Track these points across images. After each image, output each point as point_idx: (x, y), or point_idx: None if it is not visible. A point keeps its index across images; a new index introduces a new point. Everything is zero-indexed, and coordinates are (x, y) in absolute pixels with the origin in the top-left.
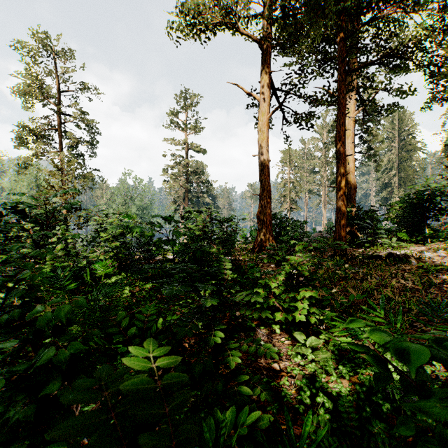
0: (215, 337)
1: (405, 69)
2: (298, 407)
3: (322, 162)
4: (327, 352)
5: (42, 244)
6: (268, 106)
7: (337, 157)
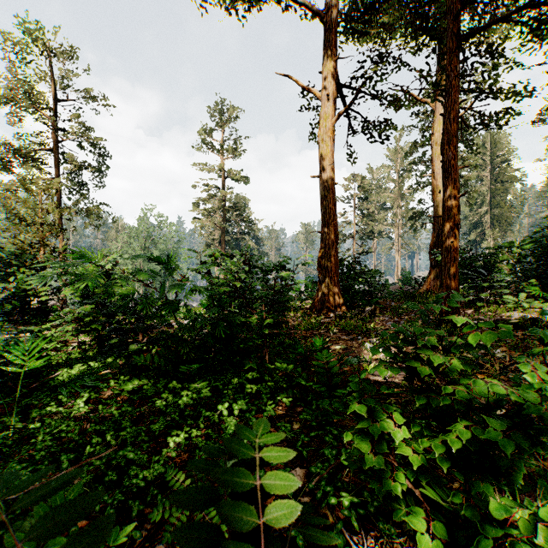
0: None
1: None
2: None
3: (395, 196)
4: None
5: None
6: (333, 105)
7: (445, 171)
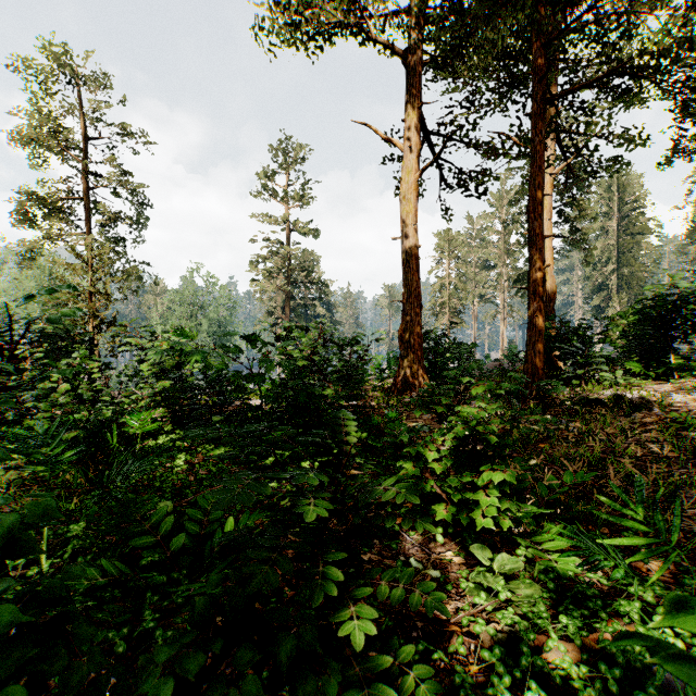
0: (324, 582)
1: (640, 97)
2: None
3: (499, 252)
4: (534, 584)
5: None
6: (417, 159)
7: (530, 240)
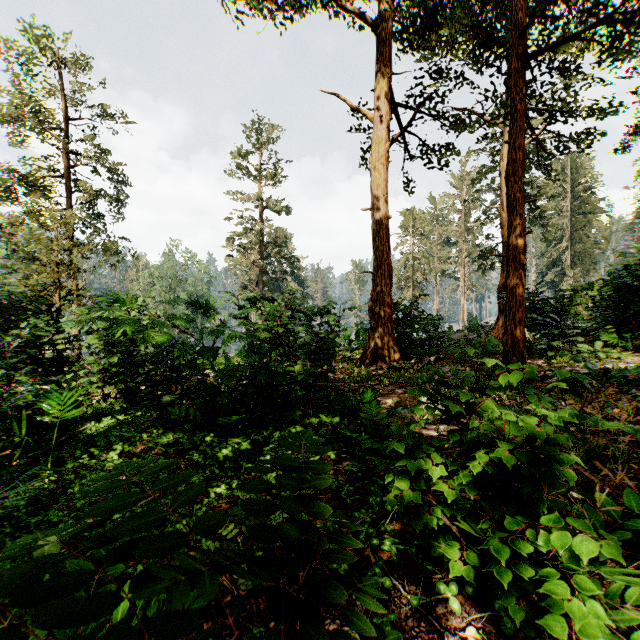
0: None
1: (627, 52)
2: None
3: (460, 230)
4: None
5: None
6: (387, 128)
7: (509, 205)
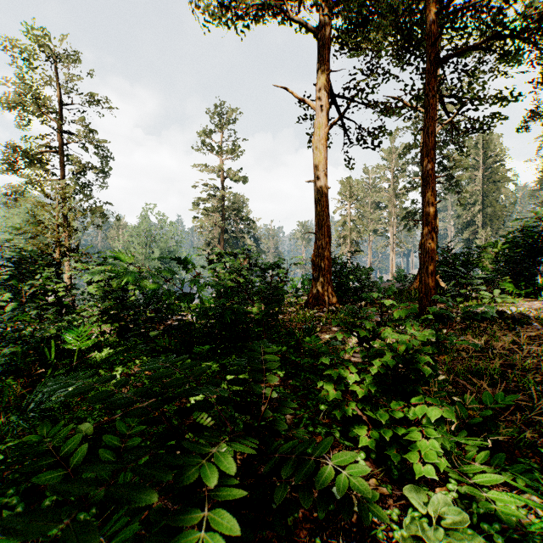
0: None
1: (517, 58)
2: None
3: (390, 195)
4: (477, 535)
5: None
6: (326, 115)
7: (423, 180)
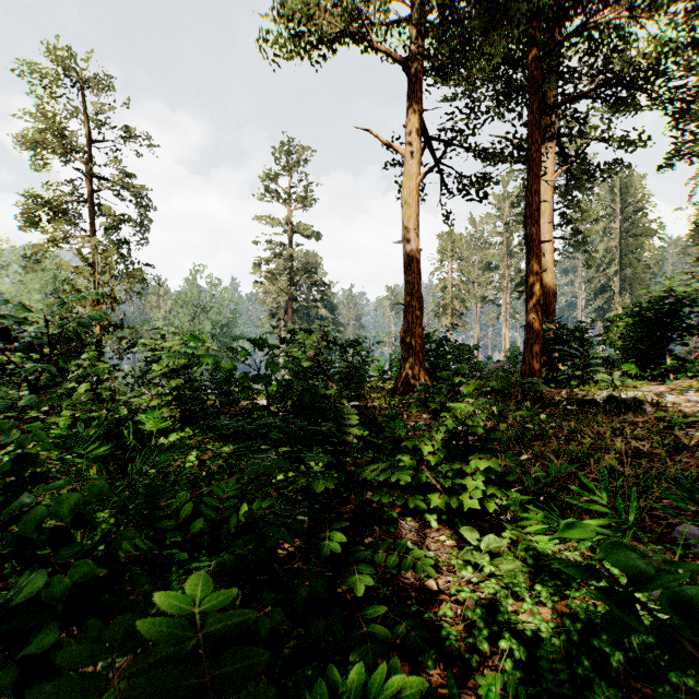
0: (331, 543)
1: (635, 106)
2: (469, 658)
3: (502, 253)
4: (516, 561)
5: (44, 385)
6: (418, 164)
7: (527, 245)
